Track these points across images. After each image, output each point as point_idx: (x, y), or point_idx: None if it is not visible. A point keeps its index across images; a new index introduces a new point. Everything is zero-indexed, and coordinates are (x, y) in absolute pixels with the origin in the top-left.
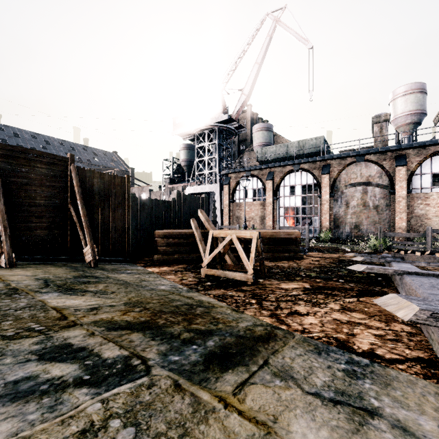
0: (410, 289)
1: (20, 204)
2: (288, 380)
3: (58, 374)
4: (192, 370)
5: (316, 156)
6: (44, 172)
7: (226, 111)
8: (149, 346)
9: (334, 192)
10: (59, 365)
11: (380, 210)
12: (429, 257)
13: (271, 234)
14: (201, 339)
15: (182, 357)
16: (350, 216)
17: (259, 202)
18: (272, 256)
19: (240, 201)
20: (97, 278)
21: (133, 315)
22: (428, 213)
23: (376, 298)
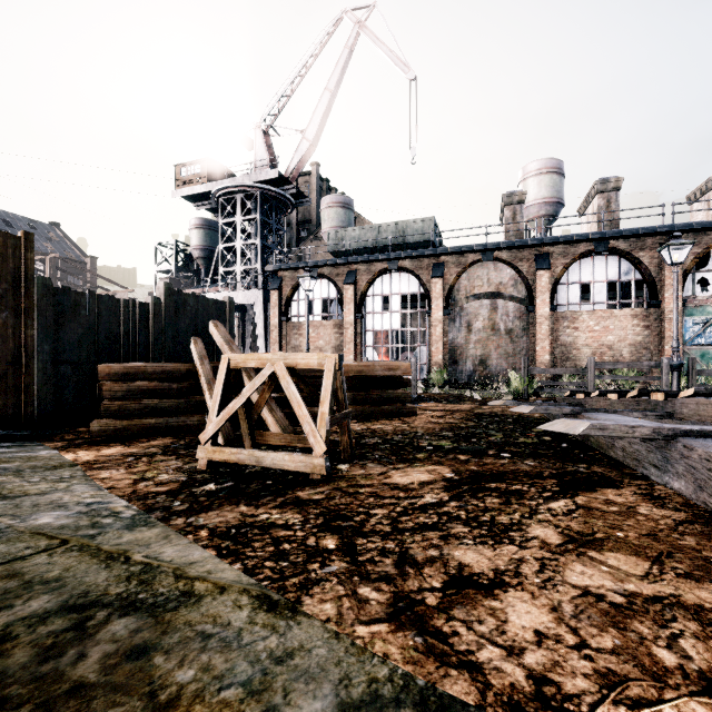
0: None
1: None
2: None
3: None
4: None
5: (423, 248)
6: None
7: (276, 165)
8: None
9: (450, 307)
10: None
11: (515, 336)
12: (636, 401)
13: (358, 368)
14: None
15: None
16: (473, 345)
17: (332, 322)
18: (361, 411)
19: (299, 319)
20: None
21: None
22: (577, 341)
23: (603, 493)
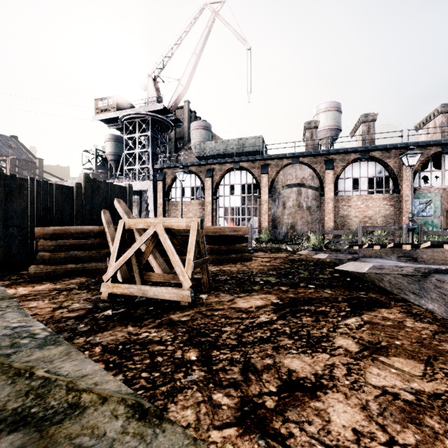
0: None
1: None
2: None
3: None
4: None
5: (255, 155)
6: None
7: (161, 101)
8: None
9: (272, 192)
10: None
11: (312, 211)
12: (392, 250)
13: (214, 230)
14: None
15: None
16: (286, 216)
17: (198, 202)
18: (216, 258)
19: (176, 200)
20: None
21: None
22: (350, 214)
23: (379, 311)
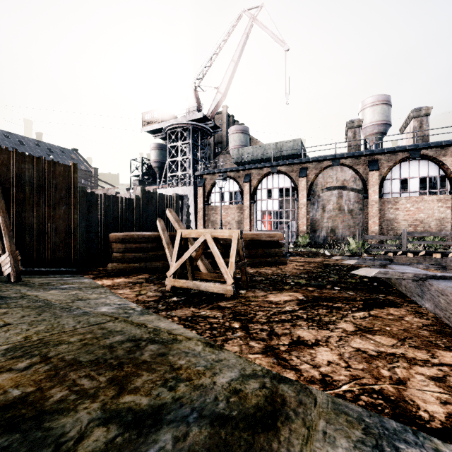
0: None
1: None
2: None
3: None
4: None
5: (293, 158)
6: None
7: (201, 109)
8: None
9: (311, 196)
10: None
11: (354, 214)
12: (424, 258)
13: (251, 236)
14: (129, 447)
15: None
16: (326, 220)
17: (236, 206)
18: (253, 261)
19: (216, 204)
20: None
21: (1, 382)
22: (397, 217)
23: (388, 309)
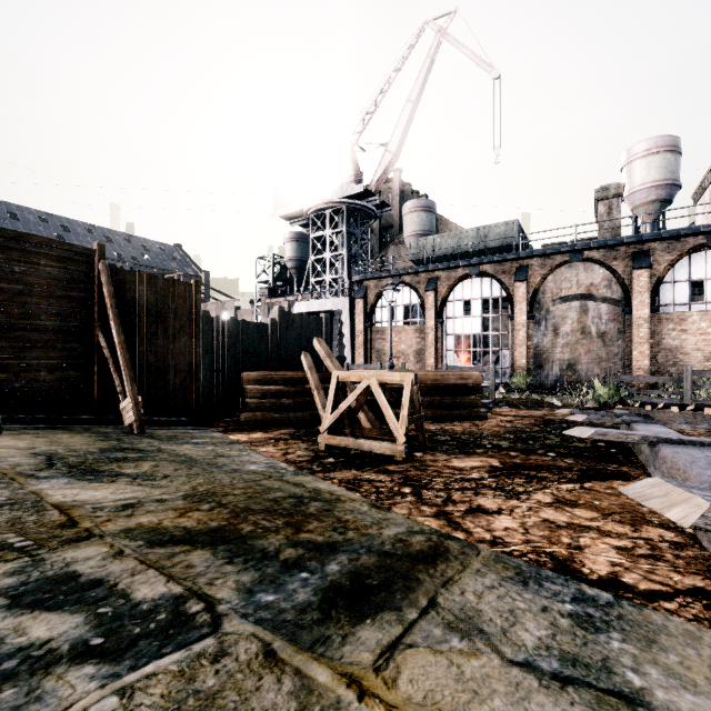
0: (674, 469)
1: (12, 326)
2: (474, 637)
3: (42, 637)
4: (298, 622)
5: (506, 252)
6: (54, 273)
7: (360, 179)
8: (221, 576)
9: (534, 310)
10: (47, 616)
11: (608, 339)
12: (694, 415)
13: (434, 378)
14: (316, 559)
15: (280, 595)
16: (560, 349)
17: (414, 327)
18: (436, 414)
19: (383, 325)
20: (140, 452)
21: (197, 516)
22: (685, 345)
23: (611, 482)
